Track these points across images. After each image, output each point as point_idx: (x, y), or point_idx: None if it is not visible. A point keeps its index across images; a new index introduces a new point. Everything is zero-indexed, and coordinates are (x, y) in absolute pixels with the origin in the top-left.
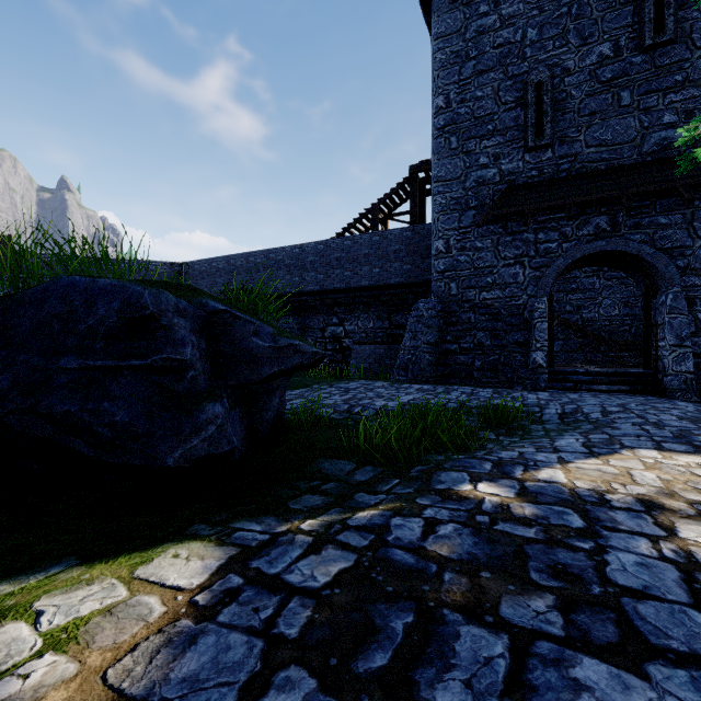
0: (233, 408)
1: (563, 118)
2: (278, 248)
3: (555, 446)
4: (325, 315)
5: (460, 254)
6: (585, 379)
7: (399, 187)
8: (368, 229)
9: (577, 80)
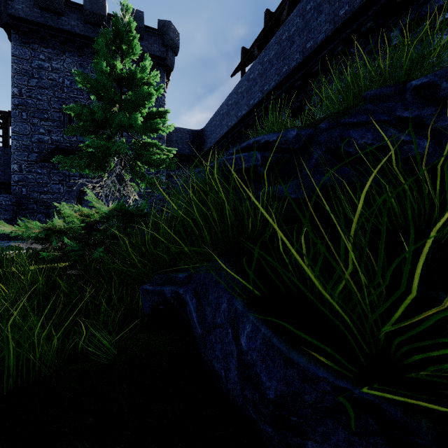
0: None
1: None
2: None
3: None
4: None
5: (29, 174)
6: None
7: None
8: None
9: None
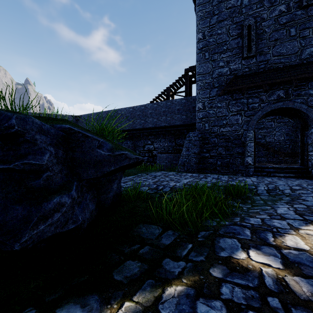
0: (87, 192)
1: (261, 42)
2: (122, 108)
3: (279, 213)
4: (145, 140)
5: (210, 110)
6: (272, 170)
7: (179, 79)
8: (165, 99)
9: (268, 23)
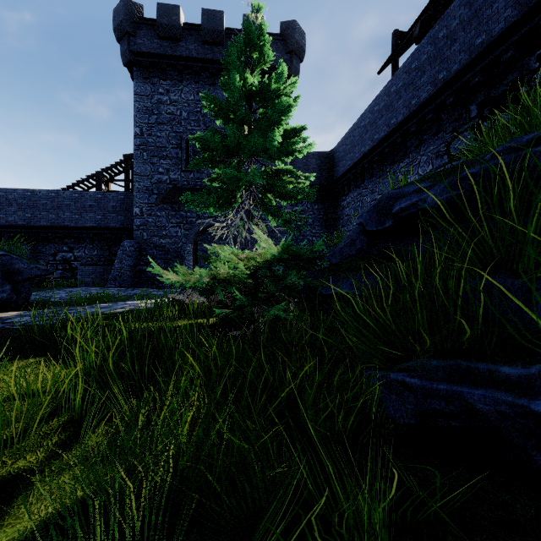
0: None
1: None
2: (10, 188)
3: None
4: (57, 244)
5: (149, 217)
6: None
7: (117, 165)
8: (94, 186)
9: None
